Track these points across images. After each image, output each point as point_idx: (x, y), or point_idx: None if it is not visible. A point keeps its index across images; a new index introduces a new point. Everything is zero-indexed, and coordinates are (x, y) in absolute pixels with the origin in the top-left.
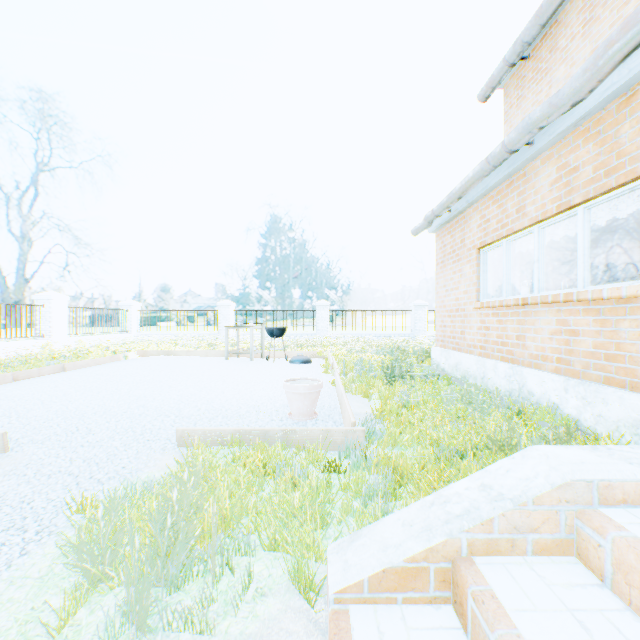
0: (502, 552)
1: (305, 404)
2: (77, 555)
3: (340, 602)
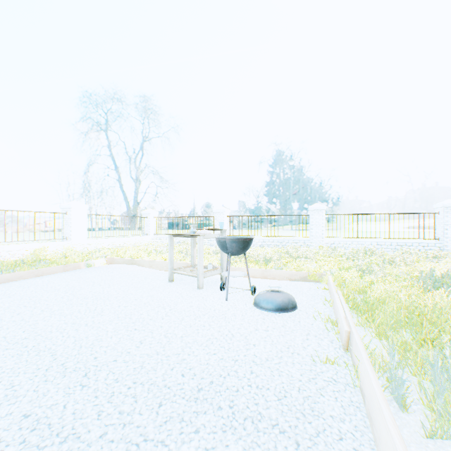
0: None
1: None
2: None
3: None
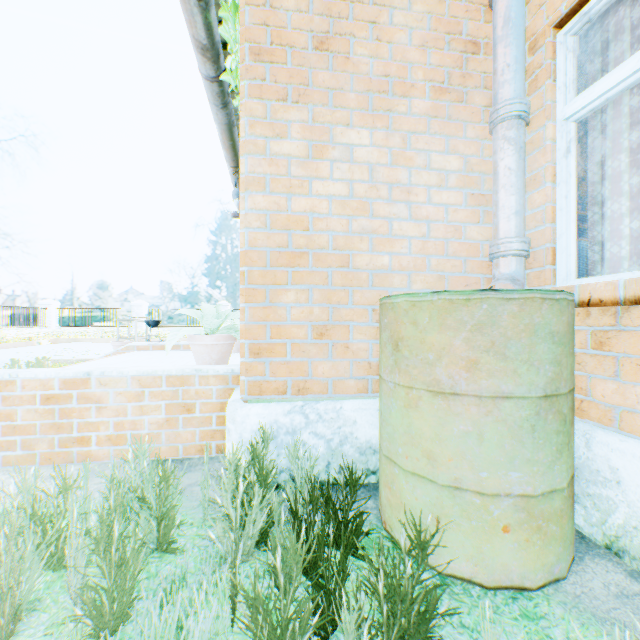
0: None
1: None
2: None
3: None
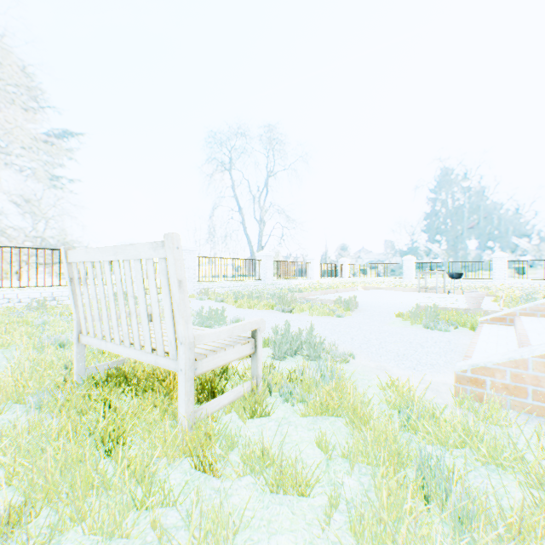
0: (529, 316)
1: (474, 302)
2: (411, 315)
3: (481, 323)
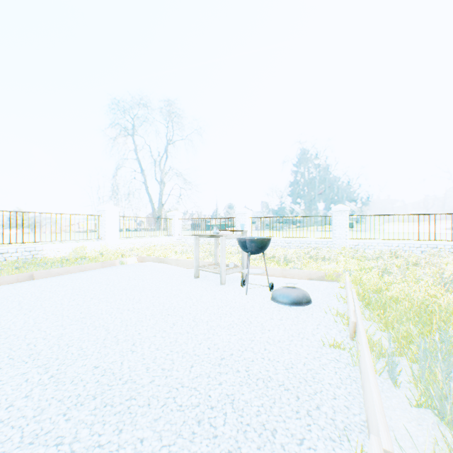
0: None
1: None
2: None
3: None
